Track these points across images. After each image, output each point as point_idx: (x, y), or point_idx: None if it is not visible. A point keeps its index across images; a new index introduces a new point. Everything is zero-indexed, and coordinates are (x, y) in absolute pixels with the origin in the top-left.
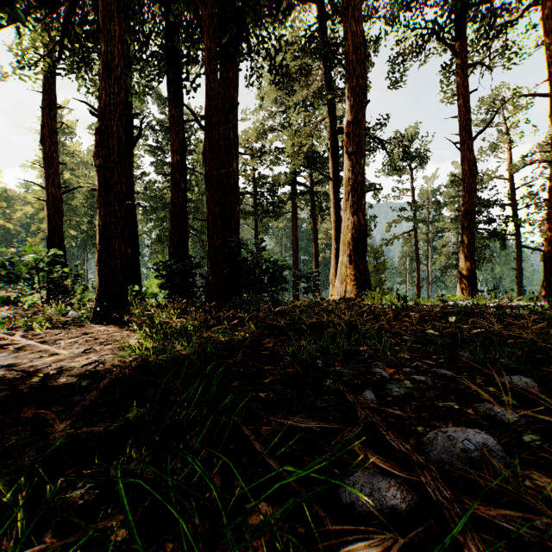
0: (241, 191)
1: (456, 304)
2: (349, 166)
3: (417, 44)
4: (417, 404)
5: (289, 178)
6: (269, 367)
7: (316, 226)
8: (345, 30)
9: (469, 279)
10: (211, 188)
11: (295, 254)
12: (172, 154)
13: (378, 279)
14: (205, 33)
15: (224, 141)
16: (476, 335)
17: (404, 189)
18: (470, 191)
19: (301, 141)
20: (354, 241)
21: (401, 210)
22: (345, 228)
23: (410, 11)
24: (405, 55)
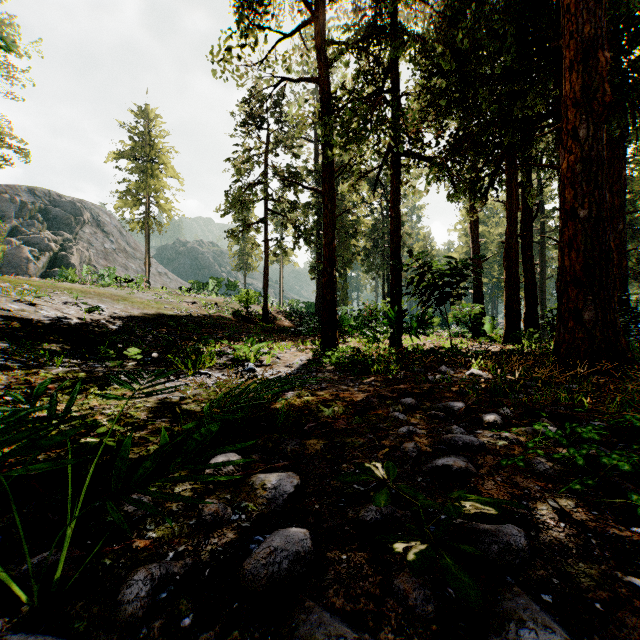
0: None
1: None
2: None
3: None
4: None
5: None
6: None
7: None
8: None
9: None
10: None
11: None
12: None
13: None
14: None
15: None
16: None
17: None
18: None
19: None
20: None
21: None
22: None
23: None
24: None
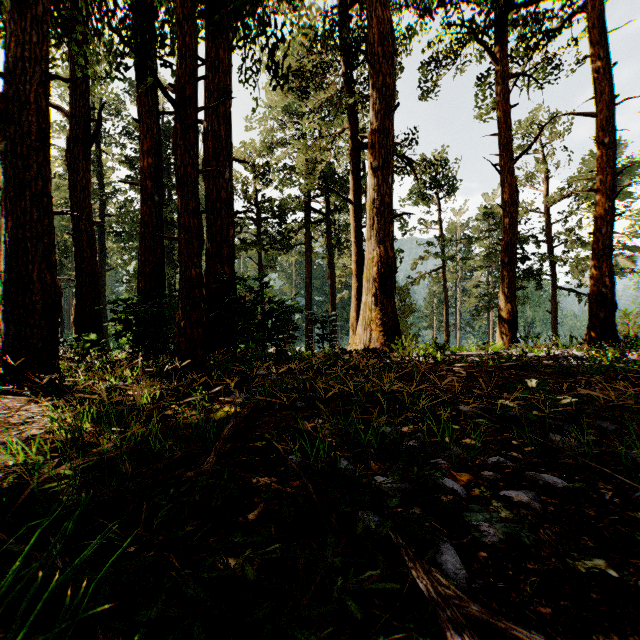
0: (241, 217)
1: (503, 355)
2: (375, 184)
3: (451, 48)
4: (537, 567)
5: (301, 203)
6: (260, 480)
7: (332, 261)
8: (369, 16)
9: (510, 324)
10: (184, 191)
11: (308, 293)
12: (142, 156)
13: (403, 324)
14: None
15: (213, 140)
16: (558, 403)
17: (431, 221)
18: (511, 221)
19: (315, 156)
20: (381, 276)
21: (429, 244)
22: (369, 260)
23: (444, 7)
24: (437, 61)
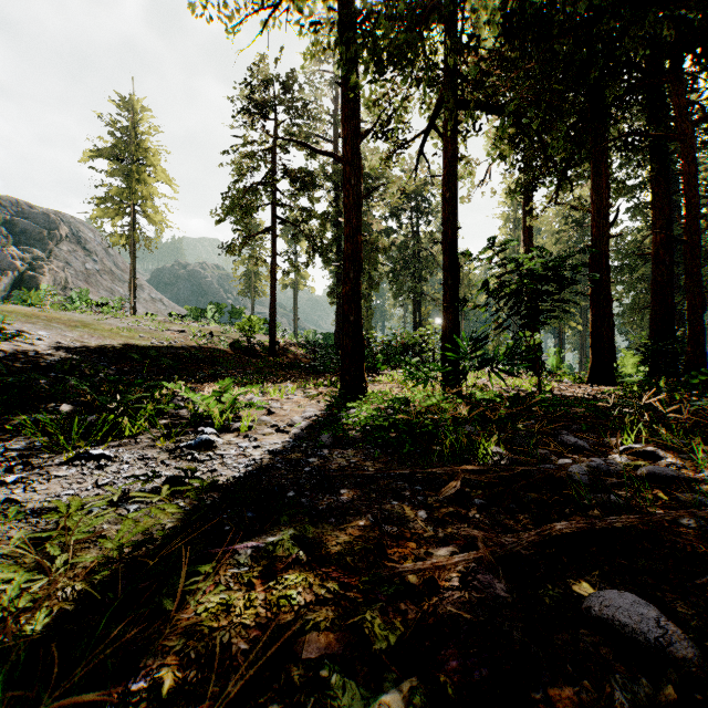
0: None
1: None
2: None
3: None
4: None
5: None
6: None
7: None
8: None
9: None
10: (690, 283)
11: None
12: (653, 233)
13: None
14: (683, 161)
15: None
16: None
17: None
18: None
19: None
20: None
21: None
22: None
23: None
24: None
